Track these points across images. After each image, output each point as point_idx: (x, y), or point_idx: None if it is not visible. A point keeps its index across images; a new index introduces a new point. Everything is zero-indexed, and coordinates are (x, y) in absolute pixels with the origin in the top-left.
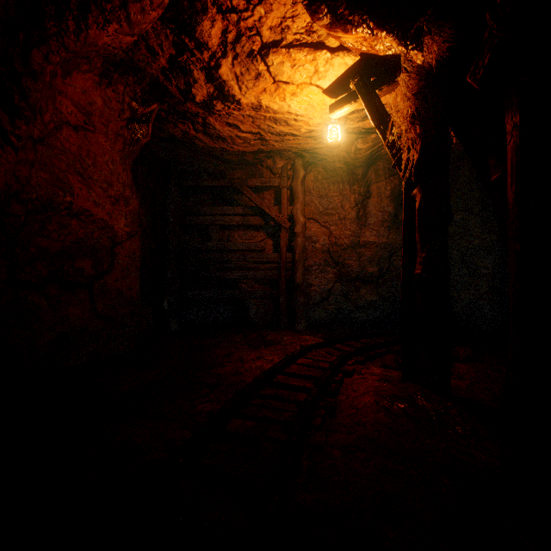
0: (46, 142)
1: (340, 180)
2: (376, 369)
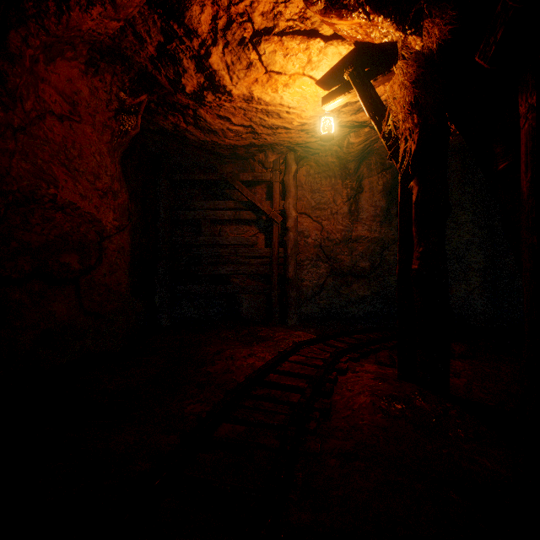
0: (27, 131)
1: (332, 174)
2: (370, 367)
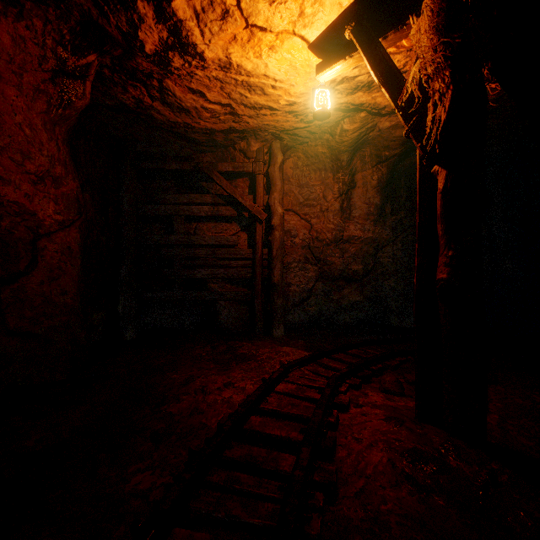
0: None
1: (322, 167)
2: (376, 396)
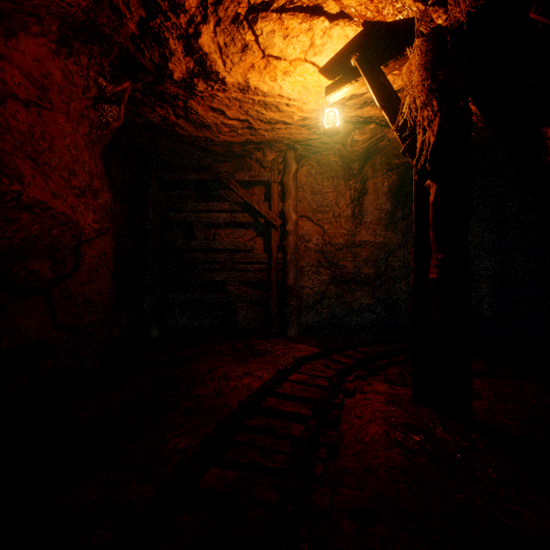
0: None
1: (335, 175)
2: (380, 386)
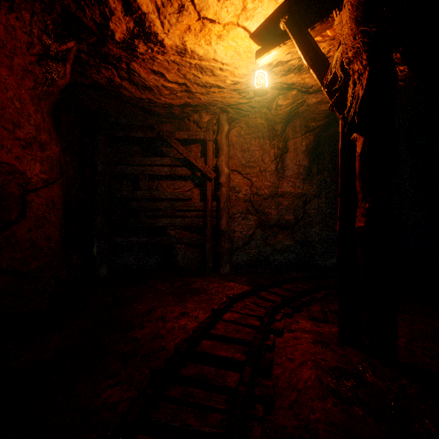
0: None
1: (261, 135)
2: (305, 323)
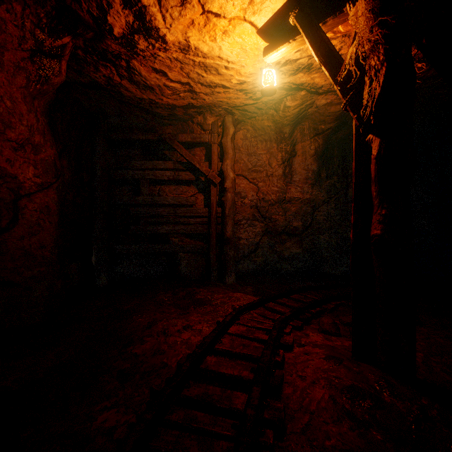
0: None
1: (268, 138)
2: (316, 337)
